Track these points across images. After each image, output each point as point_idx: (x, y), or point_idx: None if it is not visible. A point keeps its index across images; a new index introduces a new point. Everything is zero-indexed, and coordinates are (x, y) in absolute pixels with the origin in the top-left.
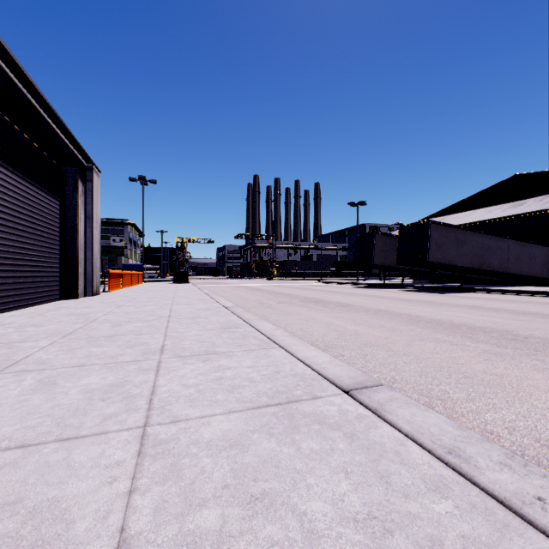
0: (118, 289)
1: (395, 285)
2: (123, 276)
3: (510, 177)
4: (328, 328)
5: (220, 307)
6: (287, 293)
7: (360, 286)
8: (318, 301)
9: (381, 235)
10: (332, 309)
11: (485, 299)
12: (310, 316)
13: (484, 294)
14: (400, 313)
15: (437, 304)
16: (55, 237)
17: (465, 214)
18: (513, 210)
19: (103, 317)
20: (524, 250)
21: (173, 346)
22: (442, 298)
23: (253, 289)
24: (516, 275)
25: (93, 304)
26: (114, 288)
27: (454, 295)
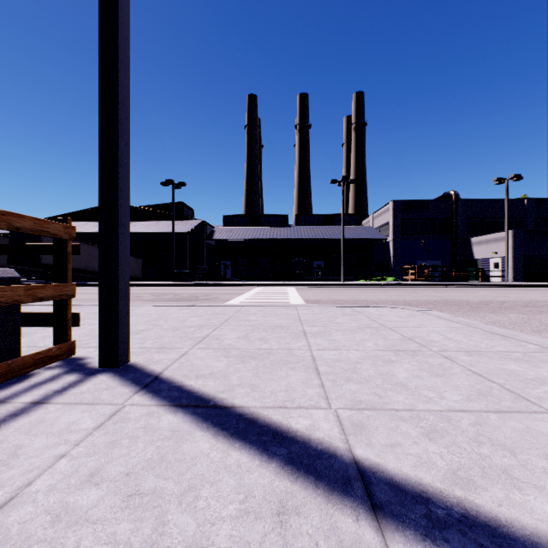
0: None
1: None
2: None
3: None
4: None
5: None
6: None
7: None
8: None
9: None
10: None
11: (81, 289)
12: None
13: (84, 287)
14: None
15: None
16: None
17: (79, 223)
18: None
19: None
20: None
21: None
22: None
23: None
24: None
25: None
26: None
27: None
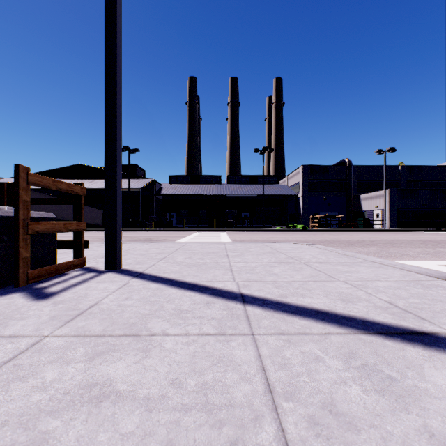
0: None
1: None
2: None
3: (77, 165)
4: None
5: None
6: None
7: None
8: None
9: None
10: None
11: None
12: None
13: None
14: None
15: None
16: None
17: None
18: None
19: None
20: None
21: None
22: None
23: None
24: None
25: None
26: None
27: None
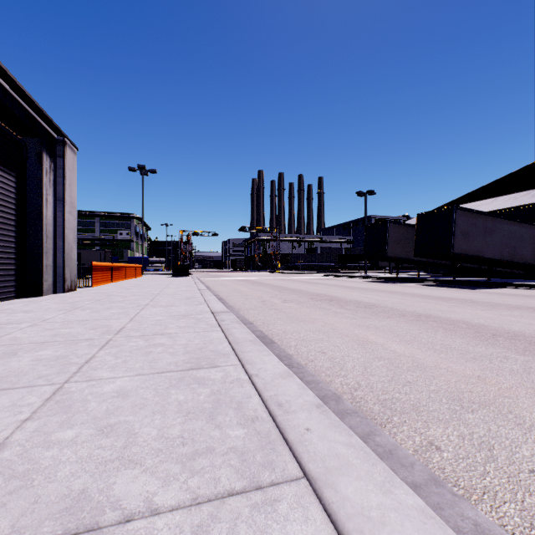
0: (107, 283)
1: (410, 279)
2: (114, 269)
3: None
4: (364, 352)
5: (204, 312)
6: (293, 288)
7: (371, 279)
8: (332, 299)
9: (395, 224)
10: (354, 311)
11: None
12: (329, 323)
13: (525, 290)
14: (451, 320)
15: (485, 304)
16: (7, 220)
17: (485, 202)
18: None
19: (16, 333)
20: None
21: (10, 461)
22: (481, 296)
23: (255, 283)
24: None
25: (46, 304)
26: (100, 282)
27: (490, 291)
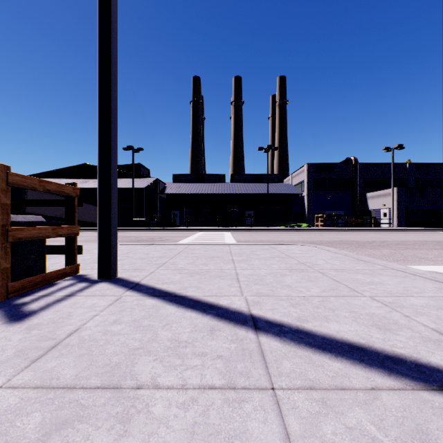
0: None
1: None
2: None
3: (82, 164)
4: None
5: None
6: None
7: None
8: None
9: None
10: None
11: None
12: None
13: None
14: None
15: None
16: None
17: (55, 180)
18: (82, 185)
19: None
20: (87, 208)
21: None
22: None
23: None
24: (83, 221)
25: None
26: None
27: None
